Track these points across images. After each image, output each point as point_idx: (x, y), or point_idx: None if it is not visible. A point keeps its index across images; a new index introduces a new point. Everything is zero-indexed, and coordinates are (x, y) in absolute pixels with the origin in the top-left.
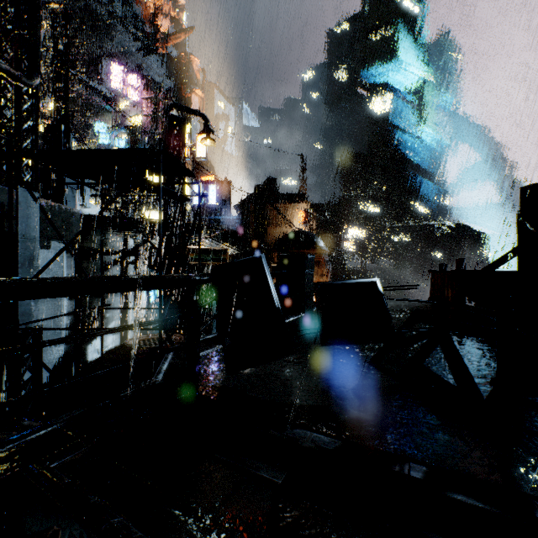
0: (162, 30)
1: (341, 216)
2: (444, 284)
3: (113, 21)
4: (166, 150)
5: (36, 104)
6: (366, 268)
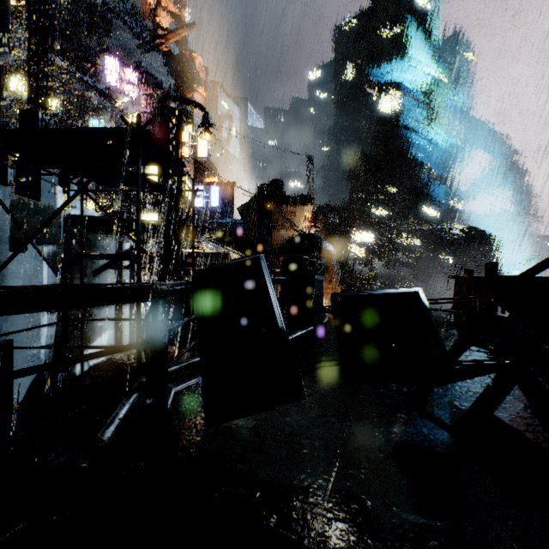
0: (163, 27)
1: (349, 219)
2: (470, 291)
3: (112, 16)
4: (145, 128)
5: (5, 85)
6: (376, 274)
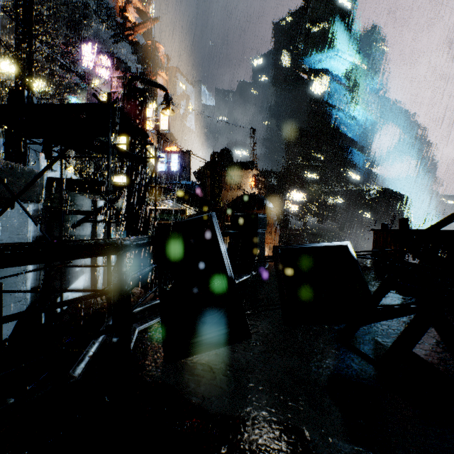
0: (131, 21)
1: (286, 182)
2: (386, 242)
3: (89, 12)
4: (114, 104)
5: None
6: (308, 226)
